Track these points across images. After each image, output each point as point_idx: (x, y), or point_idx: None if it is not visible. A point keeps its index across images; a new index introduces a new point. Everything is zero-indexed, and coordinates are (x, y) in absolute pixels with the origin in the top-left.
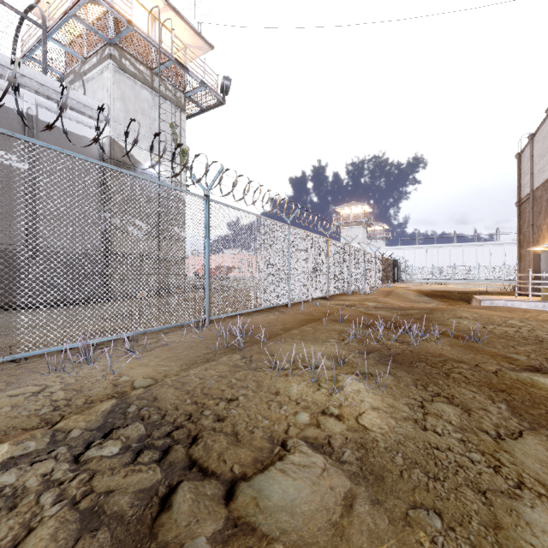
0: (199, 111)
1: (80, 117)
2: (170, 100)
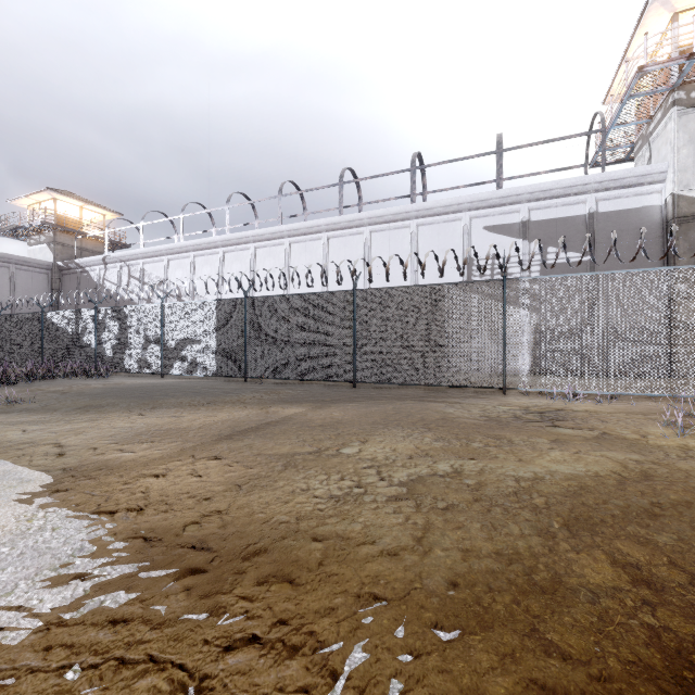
0: None
1: (638, 190)
2: None
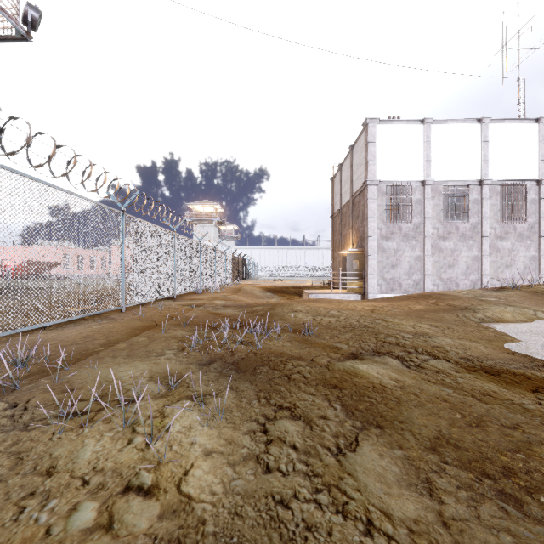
0: None
1: None
2: None
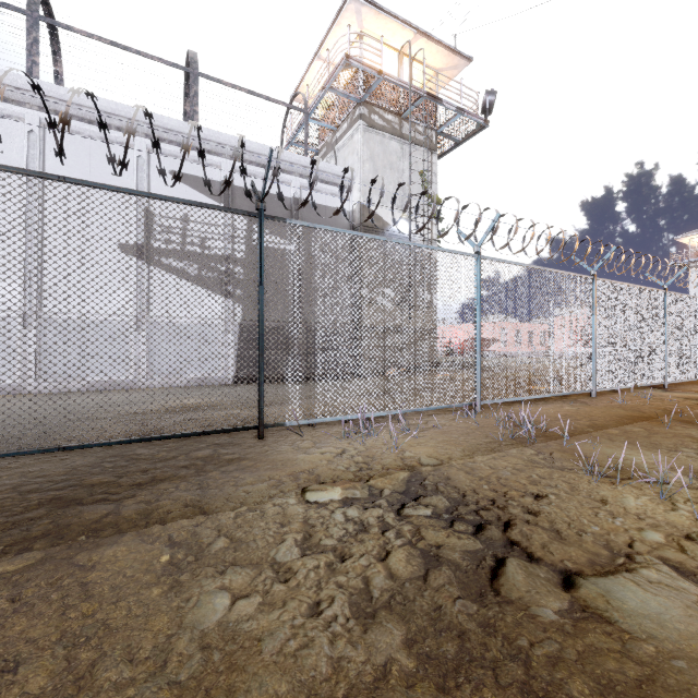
0: (452, 146)
1: (334, 189)
2: (420, 143)
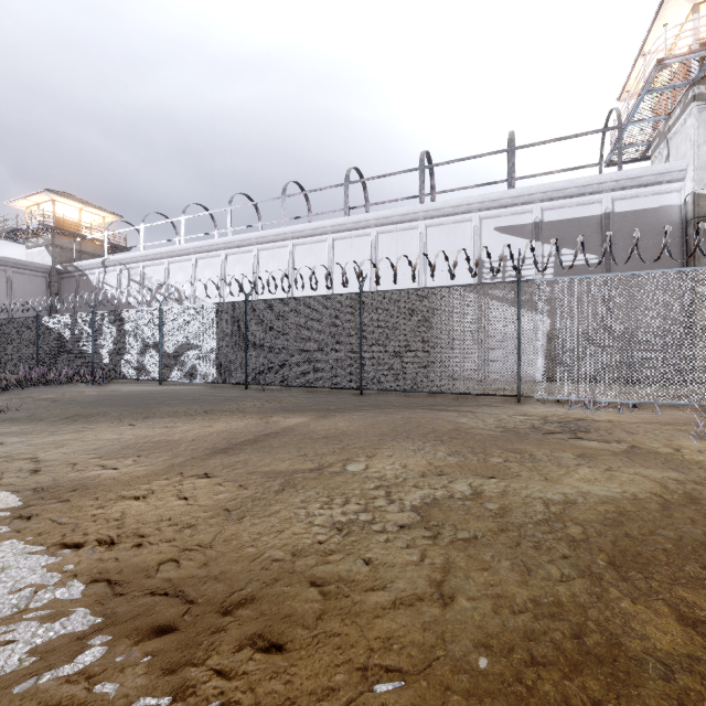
0: None
1: (656, 189)
2: None
